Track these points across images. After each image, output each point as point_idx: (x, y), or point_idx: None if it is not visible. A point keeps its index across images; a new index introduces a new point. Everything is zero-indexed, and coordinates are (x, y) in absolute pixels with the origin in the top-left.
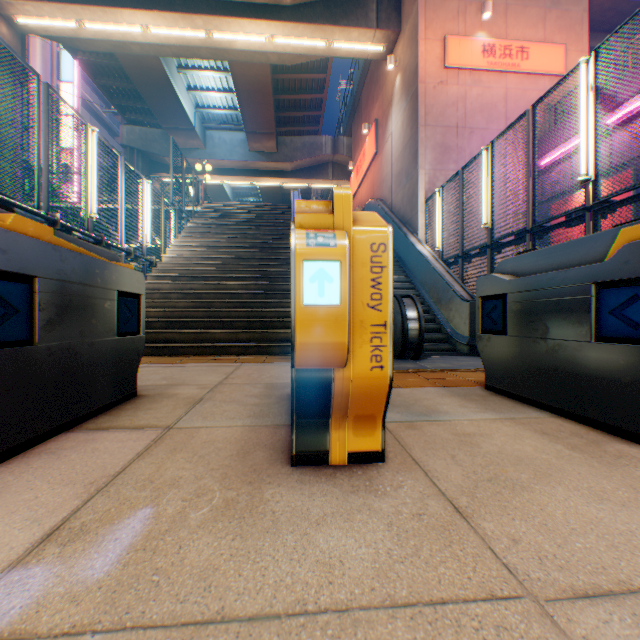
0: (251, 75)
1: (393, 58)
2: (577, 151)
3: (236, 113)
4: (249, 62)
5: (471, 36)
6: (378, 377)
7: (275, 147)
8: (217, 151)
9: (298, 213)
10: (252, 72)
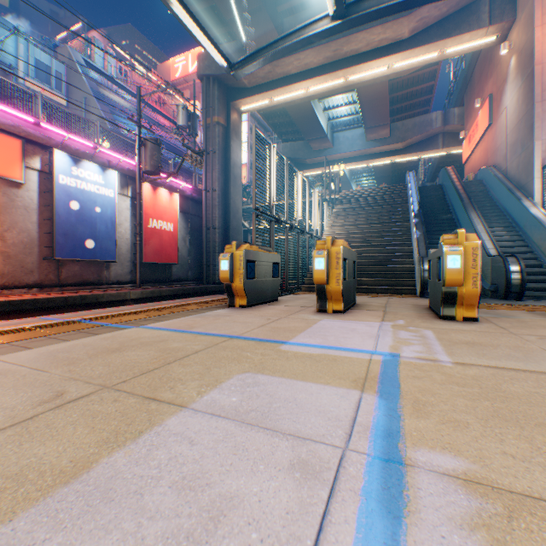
0: (371, 90)
1: (506, 43)
2: None
3: (356, 116)
4: (371, 84)
5: None
6: (474, 291)
7: (387, 133)
8: (341, 147)
9: (443, 239)
10: (372, 88)
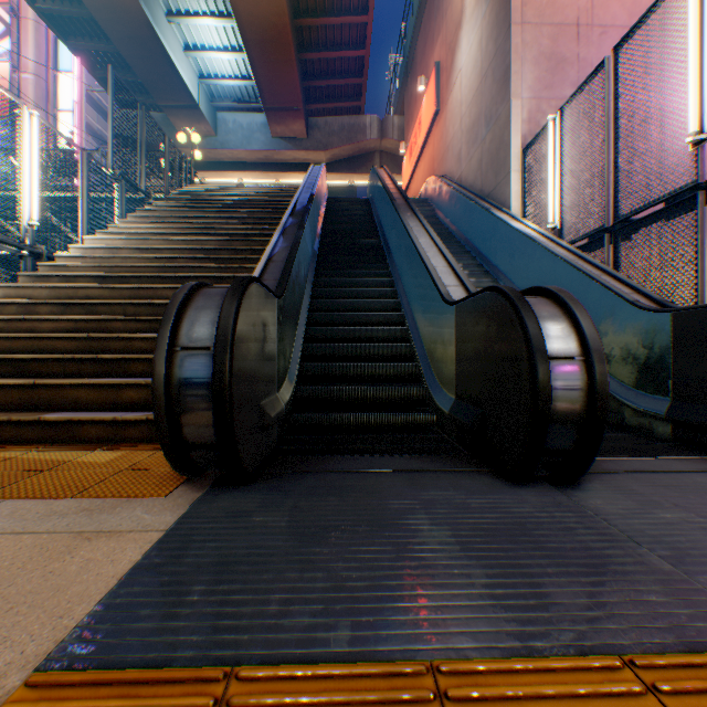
0: (261, 13)
1: None
2: None
3: (252, 84)
4: None
5: None
6: None
7: (304, 130)
8: (231, 138)
9: None
10: (261, 8)
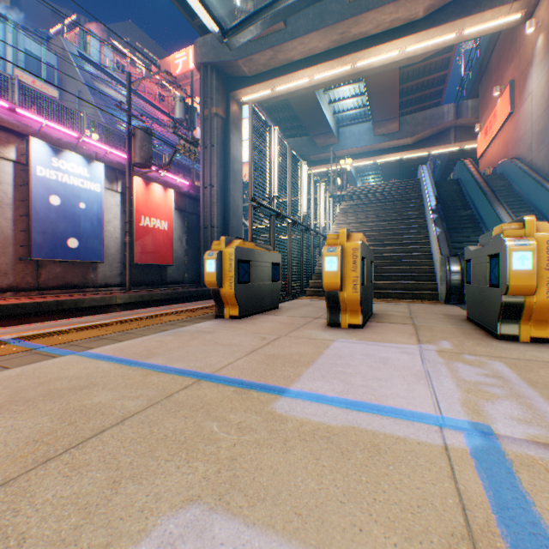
0: (380, 79)
1: (533, 21)
2: None
3: (363, 109)
4: (381, 72)
5: None
6: None
7: (396, 127)
8: (347, 142)
9: (504, 230)
10: (381, 77)
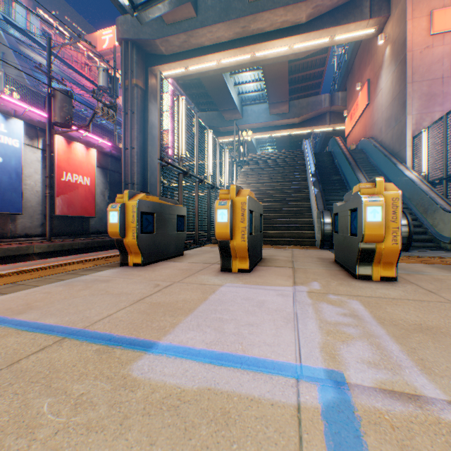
0: (274, 69)
1: (383, 35)
2: None
3: (262, 93)
4: (275, 63)
5: None
6: (394, 247)
7: (287, 109)
8: (249, 118)
9: (361, 189)
10: (275, 67)
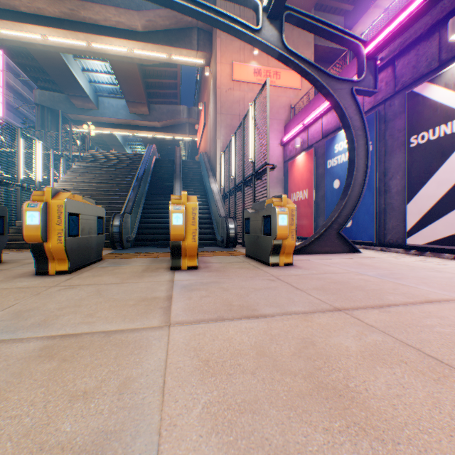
0: (124, 67)
1: (209, 69)
2: (297, 135)
3: (119, 88)
4: (120, 61)
5: (248, 63)
6: (61, 246)
7: (148, 111)
8: (107, 112)
9: (33, 196)
10: (125, 65)
